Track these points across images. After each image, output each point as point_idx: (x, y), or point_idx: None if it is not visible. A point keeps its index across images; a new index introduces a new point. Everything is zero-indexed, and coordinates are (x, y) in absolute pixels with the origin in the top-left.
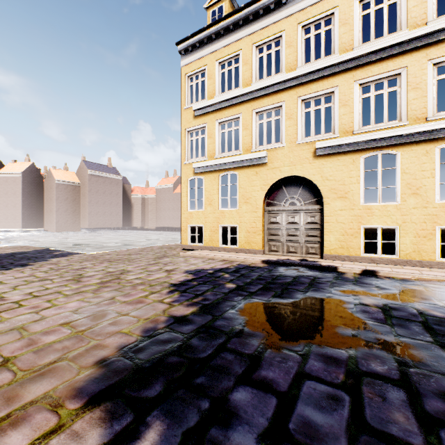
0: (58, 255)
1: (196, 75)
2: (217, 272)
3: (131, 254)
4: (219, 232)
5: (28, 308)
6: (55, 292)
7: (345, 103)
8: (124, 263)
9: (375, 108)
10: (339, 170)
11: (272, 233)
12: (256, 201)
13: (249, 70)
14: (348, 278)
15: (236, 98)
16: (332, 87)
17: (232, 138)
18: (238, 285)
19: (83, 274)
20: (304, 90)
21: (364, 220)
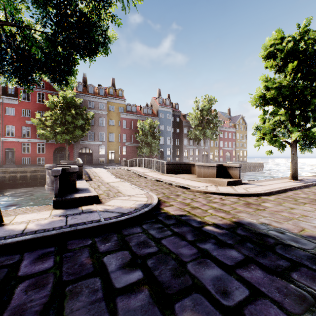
0: None
1: None
2: None
3: None
4: None
5: None
6: None
7: None
8: None
9: None
10: None
11: None
12: None
13: None
14: None
15: None
16: None
17: None
18: None
19: None
20: None
21: None
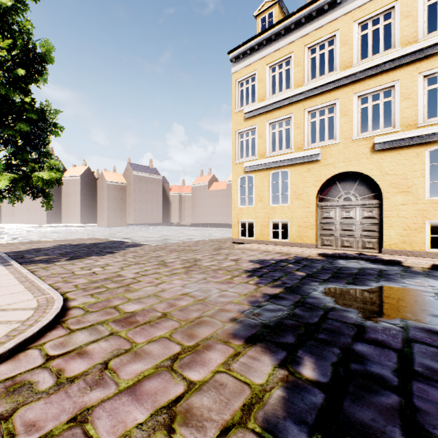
0: (131, 245)
1: (246, 80)
2: (280, 263)
3: (190, 246)
4: (269, 227)
5: (146, 283)
6: (155, 273)
7: (408, 96)
8: (190, 253)
9: (434, 96)
10: (401, 164)
11: (324, 228)
12: (308, 197)
13: (301, 71)
14: (417, 271)
15: (287, 99)
16: (392, 81)
17: (283, 137)
18: (307, 273)
19: (164, 260)
20: (360, 86)
21: (430, 214)
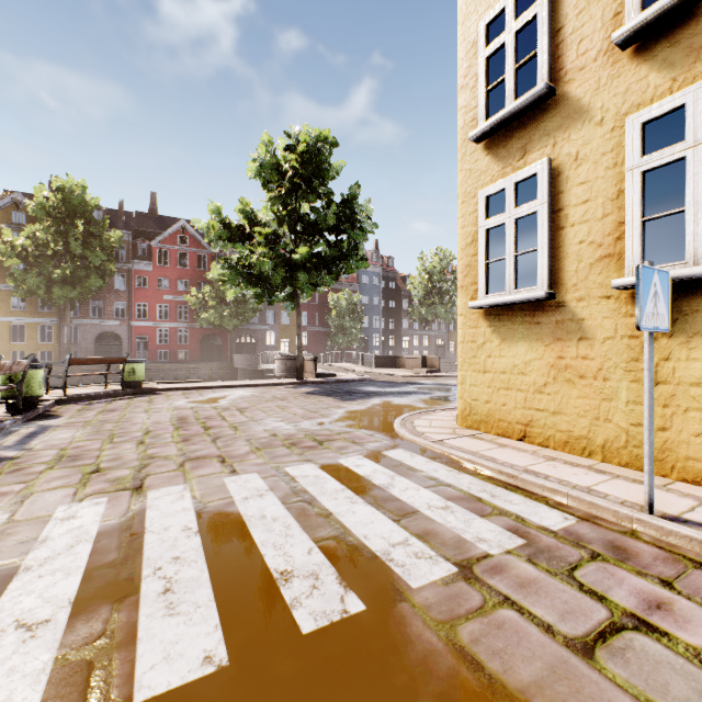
0: None
1: None
2: None
3: None
4: None
5: None
6: None
7: None
8: None
9: None
10: None
11: None
12: None
13: None
14: None
15: None
16: None
17: None
18: None
19: None
20: None
21: None
